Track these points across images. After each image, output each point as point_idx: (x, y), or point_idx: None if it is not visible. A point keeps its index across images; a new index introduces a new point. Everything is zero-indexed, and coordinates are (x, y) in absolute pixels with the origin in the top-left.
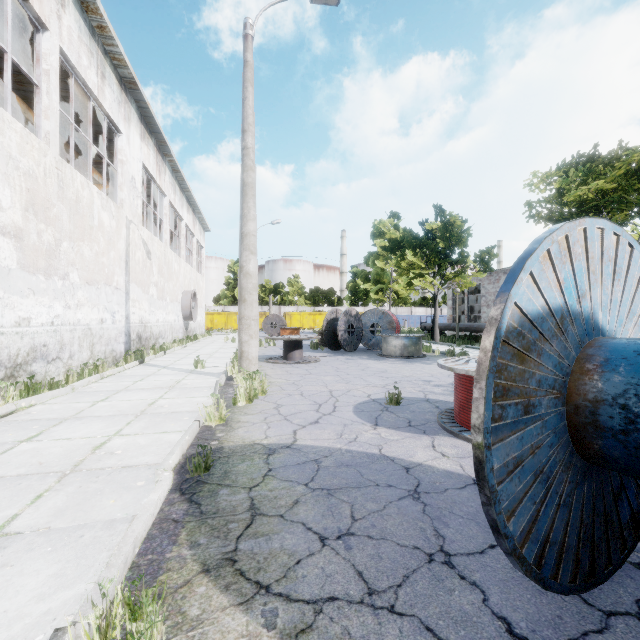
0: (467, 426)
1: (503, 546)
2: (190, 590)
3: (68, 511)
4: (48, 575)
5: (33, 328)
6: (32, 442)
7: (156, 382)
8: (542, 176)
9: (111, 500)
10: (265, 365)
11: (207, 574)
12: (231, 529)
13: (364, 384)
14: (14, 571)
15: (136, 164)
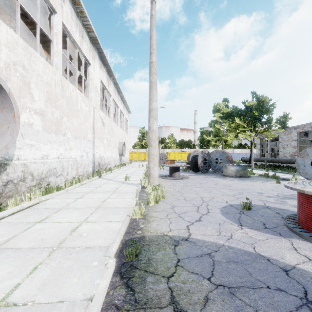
0: None
1: None
2: None
3: (48, 285)
4: None
5: (49, 160)
6: (42, 223)
7: (106, 188)
8: None
9: (76, 278)
10: (160, 180)
11: None
12: None
13: (220, 193)
14: None
15: (97, 80)
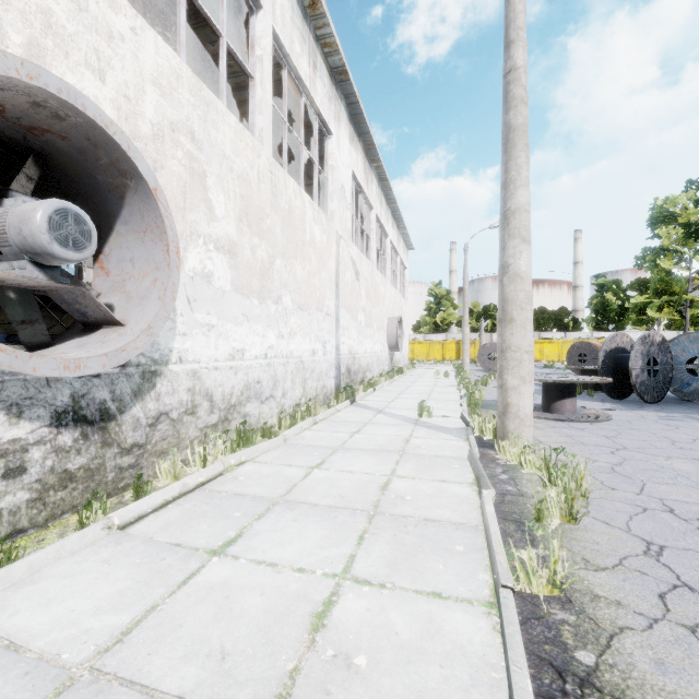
0: None
1: None
2: None
3: None
4: None
5: (247, 361)
6: (225, 559)
7: (378, 438)
8: None
9: None
10: None
11: None
12: None
13: None
14: None
15: (345, 171)
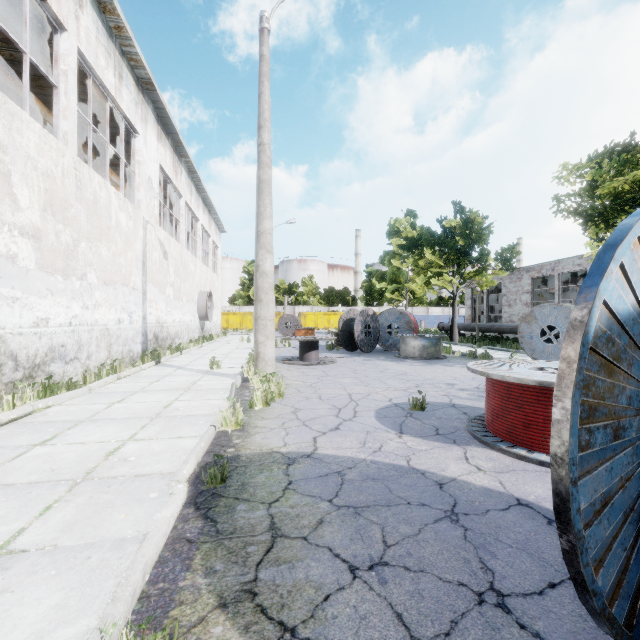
0: (502, 436)
1: (589, 604)
2: (205, 630)
3: (77, 526)
4: (49, 606)
5: (51, 328)
6: (46, 446)
7: (172, 383)
8: (571, 168)
9: (122, 514)
10: (281, 366)
11: (224, 610)
12: (250, 553)
13: (384, 387)
14: (14, 599)
15: (153, 165)
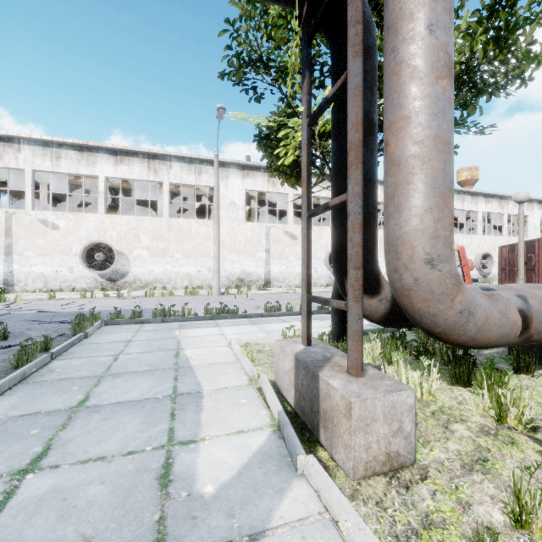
0: None
1: None
2: None
3: None
4: None
5: None
6: None
7: None
8: None
9: None
10: None
11: None
12: None
13: None
14: None
15: (536, 220)
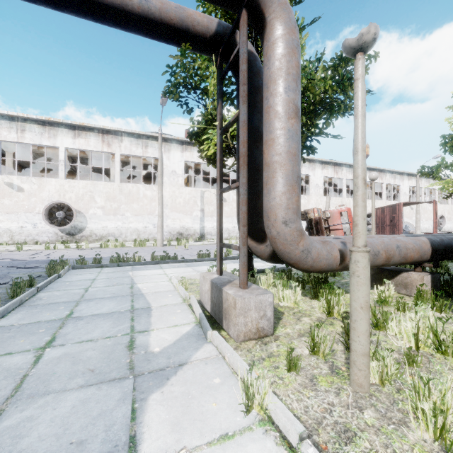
0: None
1: None
2: None
3: None
4: None
5: None
6: None
7: None
8: None
9: None
10: None
11: None
12: None
13: None
14: None
15: (406, 188)
